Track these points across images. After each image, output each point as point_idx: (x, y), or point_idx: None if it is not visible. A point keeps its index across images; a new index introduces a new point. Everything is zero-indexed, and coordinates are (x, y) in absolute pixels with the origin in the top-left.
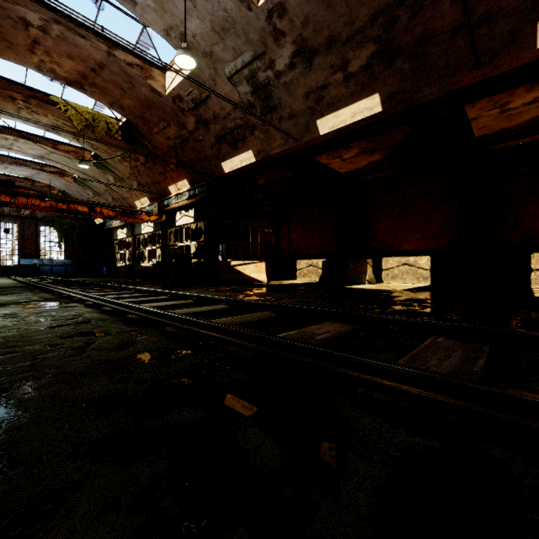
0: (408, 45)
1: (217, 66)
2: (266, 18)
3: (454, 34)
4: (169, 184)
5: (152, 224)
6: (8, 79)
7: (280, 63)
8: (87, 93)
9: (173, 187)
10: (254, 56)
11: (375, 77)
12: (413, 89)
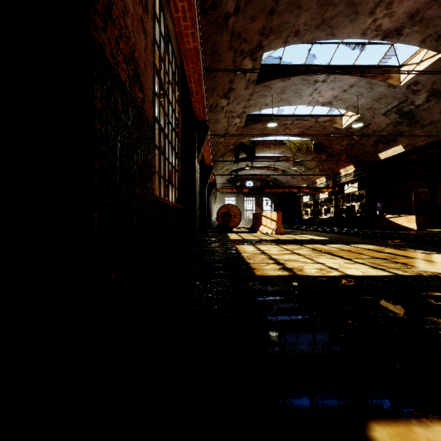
0: None
1: (375, 111)
2: (406, 88)
3: None
4: (340, 168)
5: (327, 192)
6: (269, 140)
7: (418, 101)
8: (301, 137)
9: (342, 170)
10: (399, 103)
11: None
12: None
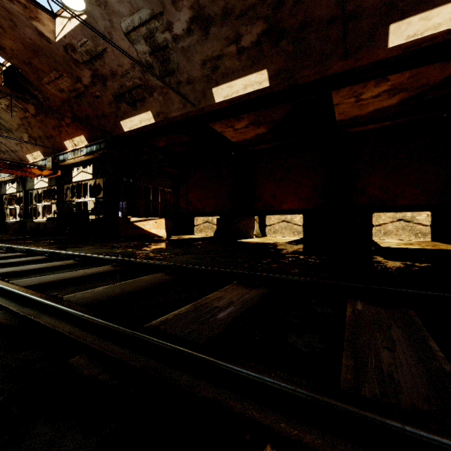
0: (292, 29)
1: (113, 19)
2: None
3: (328, 25)
4: (65, 138)
5: (46, 179)
6: None
7: (177, 27)
8: None
9: (69, 142)
10: (152, 15)
11: (264, 54)
12: (295, 69)
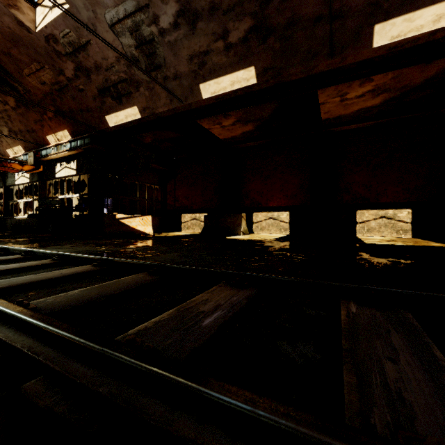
0: (279, 26)
1: (97, 10)
2: None
3: (315, 24)
4: (47, 133)
5: (27, 175)
6: None
7: (164, 20)
8: None
9: (51, 137)
10: (137, 7)
11: (251, 51)
12: (282, 67)
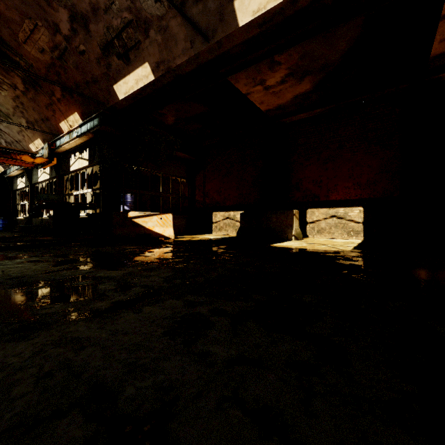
0: None
1: None
2: None
3: None
4: (60, 119)
5: (47, 170)
6: None
7: None
8: None
9: (64, 124)
10: None
11: None
12: None
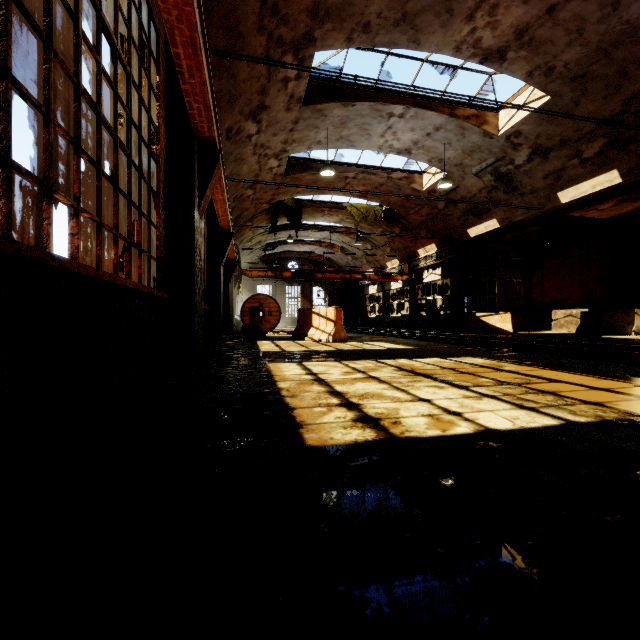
0: (638, 135)
1: (465, 170)
2: (505, 140)
3: None
4: (418, 248)
5: (400, 281)
6: (323, 201)
7: (518, 160)
8: (367, 199)
9: (421, 250)
10: (496, 160)
11: (610, 159)
12: None
